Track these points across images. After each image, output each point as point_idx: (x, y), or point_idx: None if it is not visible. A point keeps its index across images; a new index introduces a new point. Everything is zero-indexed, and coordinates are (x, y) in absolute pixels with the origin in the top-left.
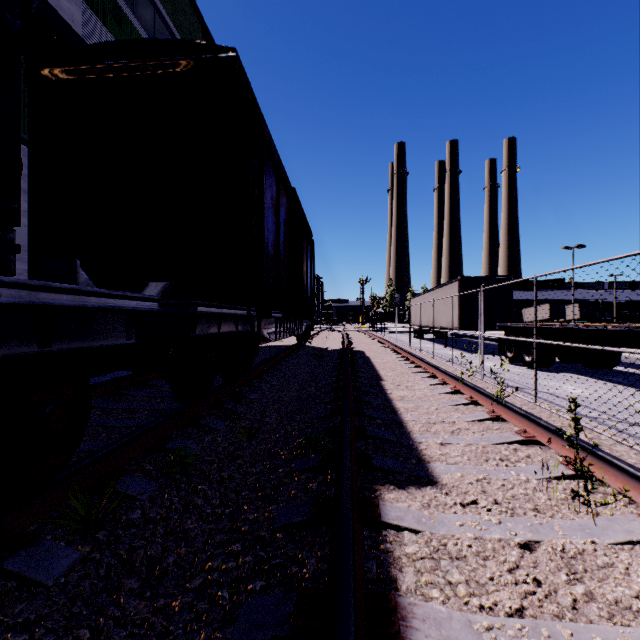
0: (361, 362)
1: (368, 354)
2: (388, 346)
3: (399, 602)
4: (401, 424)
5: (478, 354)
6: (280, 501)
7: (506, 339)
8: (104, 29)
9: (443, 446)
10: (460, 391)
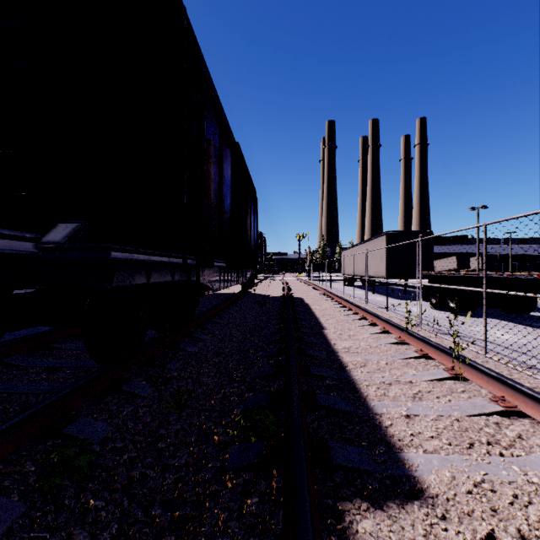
0: (301, 309)
1: (307, 301)
2: (324, 293)
3: None
4: (353, 385)
5: (420, 303)
6: (202, 536)
7: (431, 287)
8: None
9: (410, 420)
10: (405, 341)
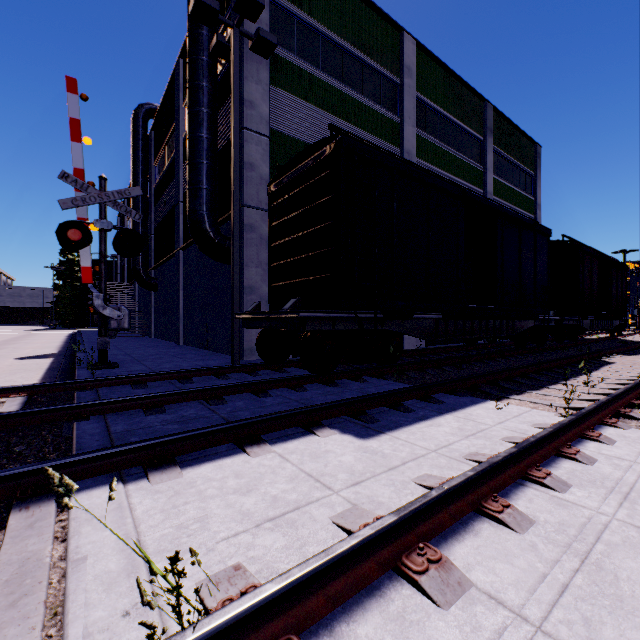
0: None
1: None
2: None
3: (608, 355)
4: None
5: None
6: None
7: None
8: (497, 198)
9: None
10: None
